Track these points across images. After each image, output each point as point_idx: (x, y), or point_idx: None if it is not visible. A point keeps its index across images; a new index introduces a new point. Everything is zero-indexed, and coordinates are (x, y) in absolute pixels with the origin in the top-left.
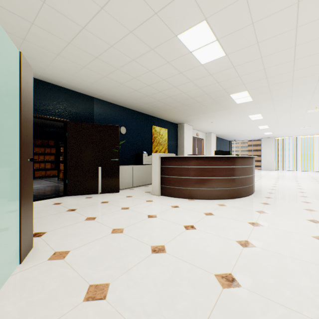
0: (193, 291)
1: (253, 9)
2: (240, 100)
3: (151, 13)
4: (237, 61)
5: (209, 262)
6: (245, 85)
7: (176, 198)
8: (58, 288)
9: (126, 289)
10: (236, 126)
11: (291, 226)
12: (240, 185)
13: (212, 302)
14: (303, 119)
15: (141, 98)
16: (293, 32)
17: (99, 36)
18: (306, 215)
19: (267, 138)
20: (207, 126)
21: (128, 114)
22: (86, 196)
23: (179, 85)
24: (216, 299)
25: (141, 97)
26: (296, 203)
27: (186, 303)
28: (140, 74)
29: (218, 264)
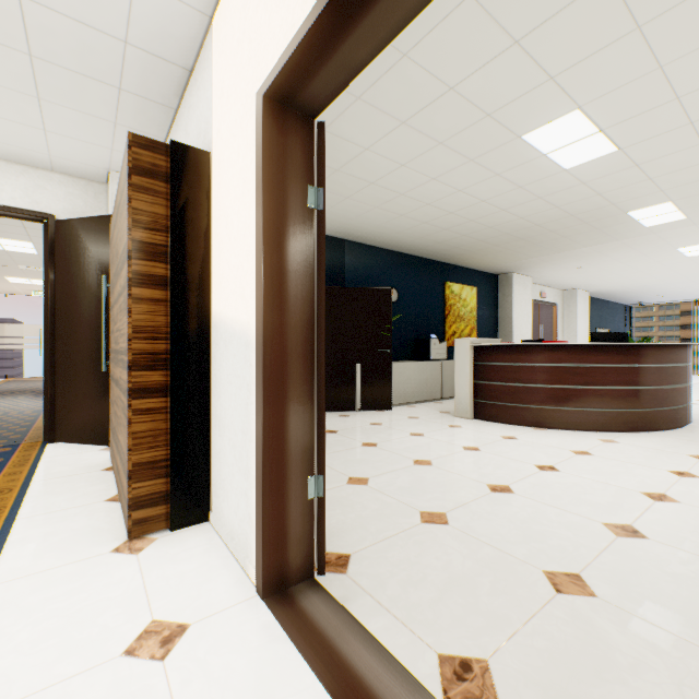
0: (570, 533)
1: (678, 80)
2: (655, 220)
3: (481, 116)
4: (643, 156)
5: (590, 511)
6: (666, 193)
7: (506, 424)
8: (382, 509)
9: (472, 520)
10: (642, 273)
11: None
12: (652, 405)
13: (600, 545)
14: None
15: (431, 235)
16: None
17: (387, 155)
18: None
19: None
20: (566, 276)
21: (402, 264)
22: (338, 413)
23: (512, 207)
24: (606, 544)
25: (432, 232)
26: None
27: (562, 541)
28: (440, 197)
29: (606, 514)
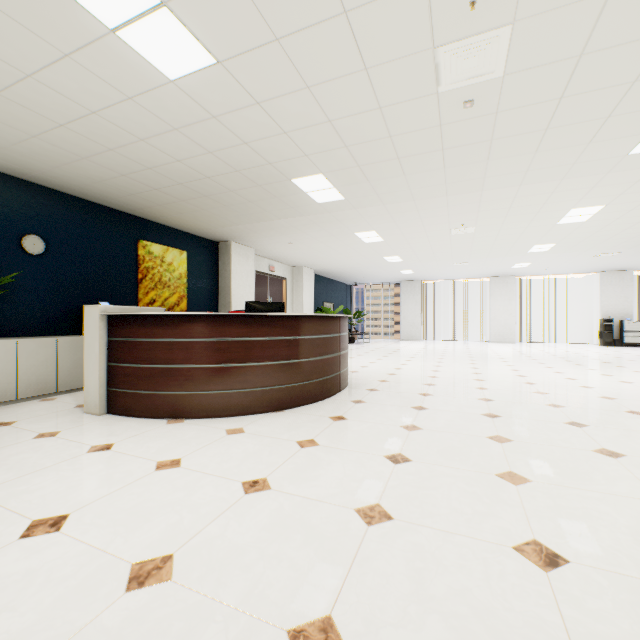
0: None
1: None
2: (321, 195)
3: None
4: (256, 87)
5: None
6: (313, 160)
7: (141, 418)
8: None
9: None
10: (343, 255)
11: (336, 481)
12: (300, 379)
13: None
14: (451, 247)
15: (72, 164)
16: (344, 25)
17: None
18: (395, 441)
19: (410, 281)
20: (286, 252)
21: (56, 205)
22: None
23: (150, 136)
24: None
25: (69, 160)
26: (399, 412)
27: None
28: (4, 80)
29: None
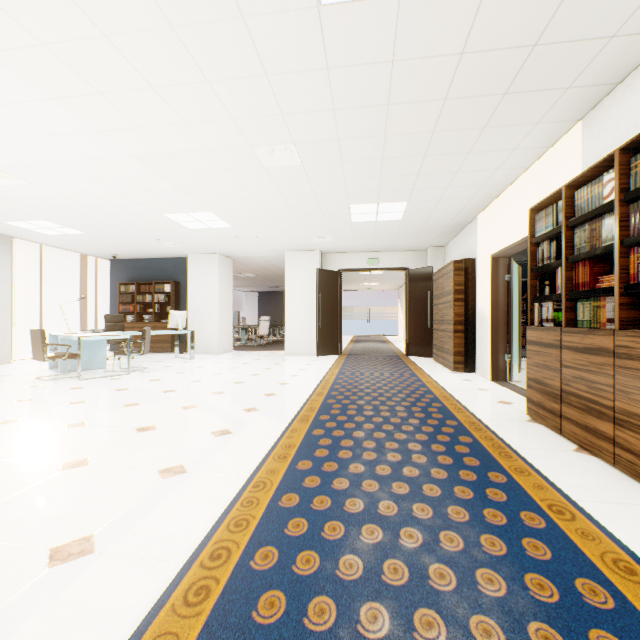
0: None
1: None
2: None
3: None
4: None
5: None
6: None
7: None
8: None
9: None
10: None
11: None
12: None
13: None
14: None
15: None
16: None
17: None
18: None
19: None
20: None
21: None
22: None
23: None
24: None
25: None
26: None
27: None
28: None
29: None
